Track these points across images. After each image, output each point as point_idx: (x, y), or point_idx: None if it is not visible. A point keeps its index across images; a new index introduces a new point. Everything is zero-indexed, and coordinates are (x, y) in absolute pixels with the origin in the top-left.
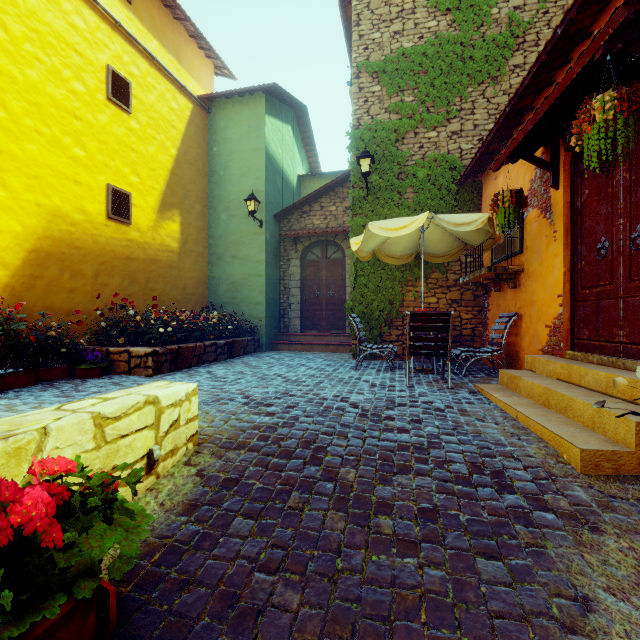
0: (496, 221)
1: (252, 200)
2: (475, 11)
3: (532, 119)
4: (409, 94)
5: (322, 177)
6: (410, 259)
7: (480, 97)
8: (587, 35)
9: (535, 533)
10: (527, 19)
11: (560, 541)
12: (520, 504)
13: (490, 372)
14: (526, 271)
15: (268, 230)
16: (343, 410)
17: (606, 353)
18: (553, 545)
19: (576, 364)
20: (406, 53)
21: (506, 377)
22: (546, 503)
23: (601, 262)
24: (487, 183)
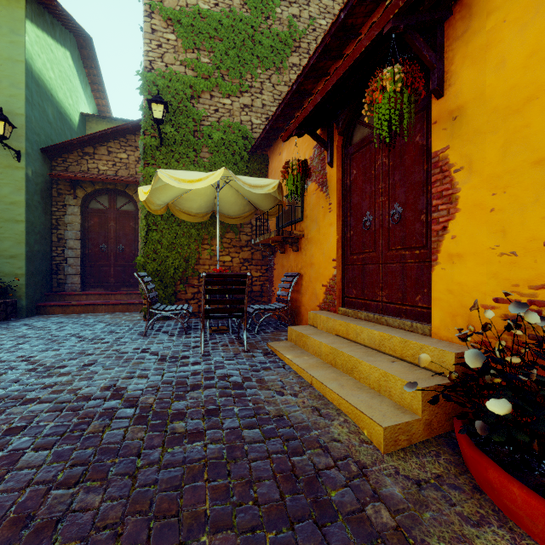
0: (286, 187)
1: (0, 120)
2: (263, 2)
3: (321, 90)
4: (205, 55)
5: (113, 122)
6: (206, 218)
7: (267, 81)
8: (358, 34)
9: None
10: (302, 29)
11: None
12: (347, 541)
13: (277, 325)
14: (306, 236)
15: (31, 165)
16: (111, 416)
17: (370, 310)
18: None
19: (351, 322)
20: (202, 13)
21: (295, 334)
22: (371, 524)
23: (366, 233)
24: (273, 157)
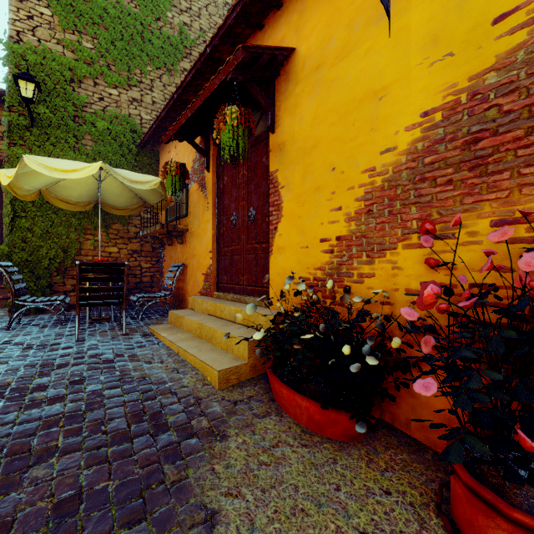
0: (166, 186)
1: None
2: (154, 3)
3: (191, 109)
4: (88, 40)
5: None
6: (89, 207)
7: (158, 79)
8: None
9: (181, 466)
10: (193, 38)
11: (199, 463)
12: (171, 440)
13: (164, 313)
14: (190, 231)
15: None
16: None
17: (236, 292)
18: (194, 471)
19: (219, 302)
20: None
21: (174, 317)
22: (192, 429)
23: (234, 229)
24: (163, 154)
